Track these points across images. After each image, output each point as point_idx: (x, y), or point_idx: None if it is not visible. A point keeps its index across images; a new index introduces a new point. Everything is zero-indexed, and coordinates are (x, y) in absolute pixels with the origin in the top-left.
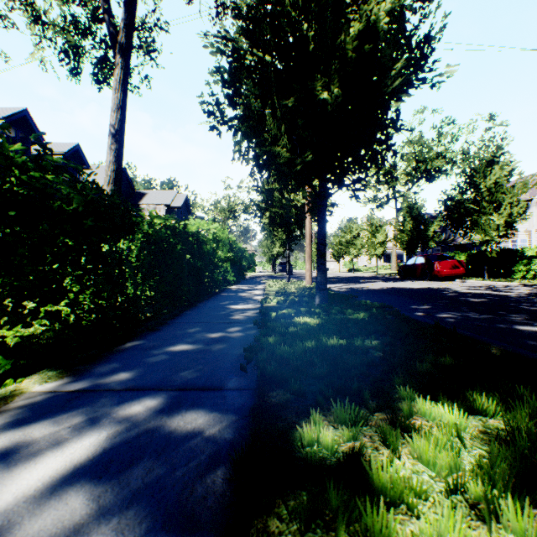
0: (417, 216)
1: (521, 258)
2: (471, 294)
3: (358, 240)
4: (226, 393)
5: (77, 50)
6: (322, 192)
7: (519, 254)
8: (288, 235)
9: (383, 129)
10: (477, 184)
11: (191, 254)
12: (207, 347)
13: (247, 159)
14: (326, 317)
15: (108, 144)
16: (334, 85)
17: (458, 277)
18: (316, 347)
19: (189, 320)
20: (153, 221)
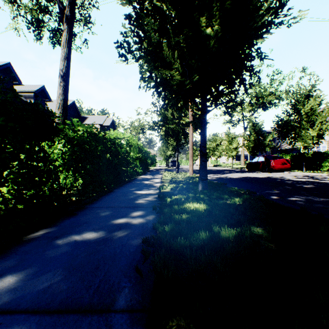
0: (258, 131)
1: (326, 158)
2: (301, 181)
3: (220, 146)
4: (114, 320)
5: (39, 22)
6: (204, 109)
7: (325, 155)
8: (177, 142)
9: (251, 59)
10: (298, 110)
11: (110, 154)
12: (109, 236)
13: (148, 81)
14: (210, 202)
15: (58, 82)
16: (215, 22)
17: (286, 170)
18: (211, 239)
19: (102, 205)
20: (75, 128)
